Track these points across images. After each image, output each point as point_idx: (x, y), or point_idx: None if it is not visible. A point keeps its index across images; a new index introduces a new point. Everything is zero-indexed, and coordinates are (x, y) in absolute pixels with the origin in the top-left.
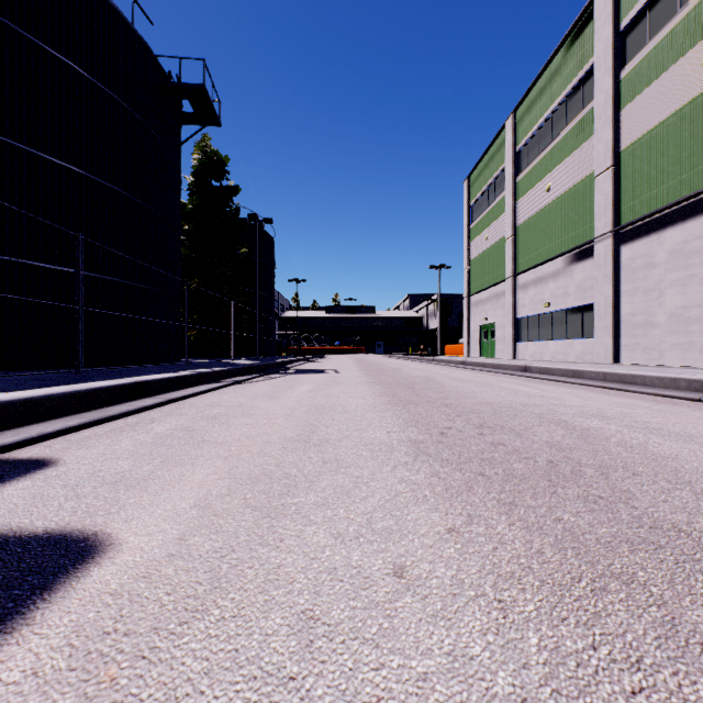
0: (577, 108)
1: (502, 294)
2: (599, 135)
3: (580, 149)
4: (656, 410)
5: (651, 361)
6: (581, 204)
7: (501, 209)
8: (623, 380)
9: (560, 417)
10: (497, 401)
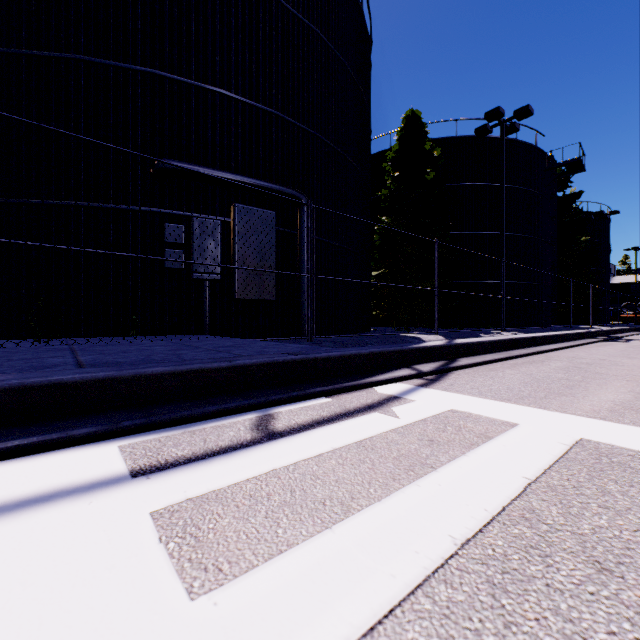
0: None
1: None
2: None
3: None
4: None
5: None
6: None
7: None
8: None
9: None
10: None
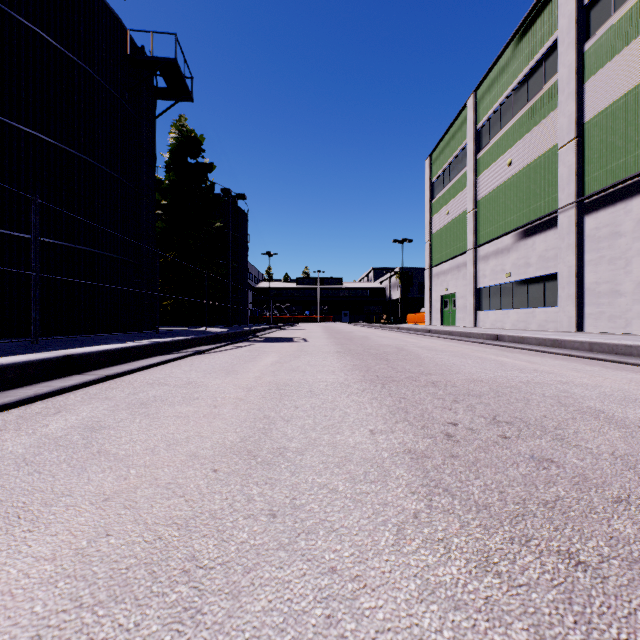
0: (538, 83)
1: (463, 266)
2: (562, 108)
3: (542, 123)
4: None
5: (618, 330)
6: (543, 177)
7: (462, 184)
8: (614, 351)
9: (588, 404)
10: (489, 377)
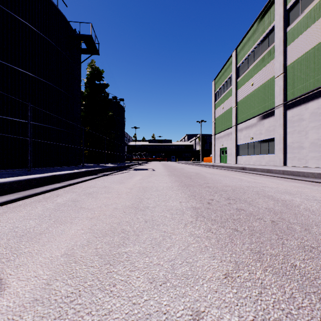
0: (266, 46)
1: (230, 134)
2: (276, 59)
3: (267, 66)
4: (315, 189)
5: (302, 165)
6: (268, 91)
7: (230, 94)
8: (293, 174)
9: (268, 194)
10: (233, 184)
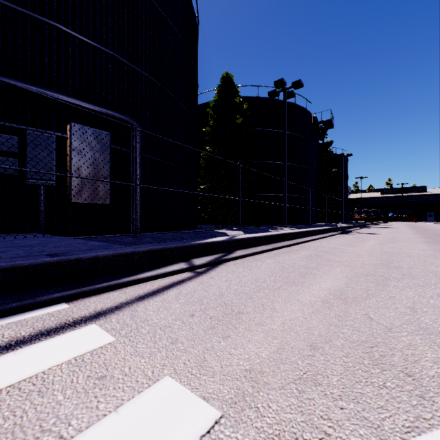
0: None
1: None
2: None
3: None
4: None
5: None
6: None
7: None
8: None
9: None
10: None
